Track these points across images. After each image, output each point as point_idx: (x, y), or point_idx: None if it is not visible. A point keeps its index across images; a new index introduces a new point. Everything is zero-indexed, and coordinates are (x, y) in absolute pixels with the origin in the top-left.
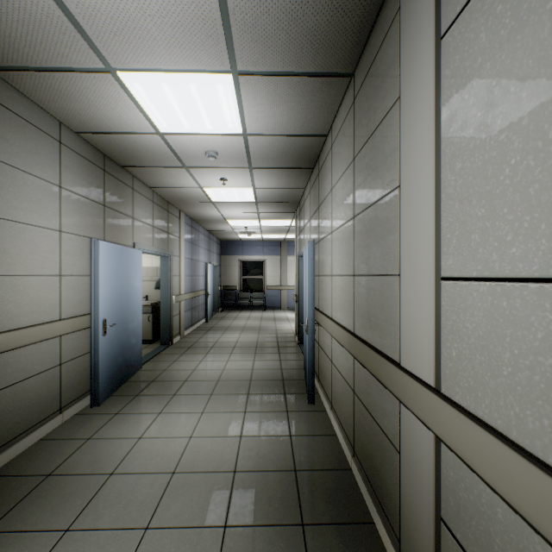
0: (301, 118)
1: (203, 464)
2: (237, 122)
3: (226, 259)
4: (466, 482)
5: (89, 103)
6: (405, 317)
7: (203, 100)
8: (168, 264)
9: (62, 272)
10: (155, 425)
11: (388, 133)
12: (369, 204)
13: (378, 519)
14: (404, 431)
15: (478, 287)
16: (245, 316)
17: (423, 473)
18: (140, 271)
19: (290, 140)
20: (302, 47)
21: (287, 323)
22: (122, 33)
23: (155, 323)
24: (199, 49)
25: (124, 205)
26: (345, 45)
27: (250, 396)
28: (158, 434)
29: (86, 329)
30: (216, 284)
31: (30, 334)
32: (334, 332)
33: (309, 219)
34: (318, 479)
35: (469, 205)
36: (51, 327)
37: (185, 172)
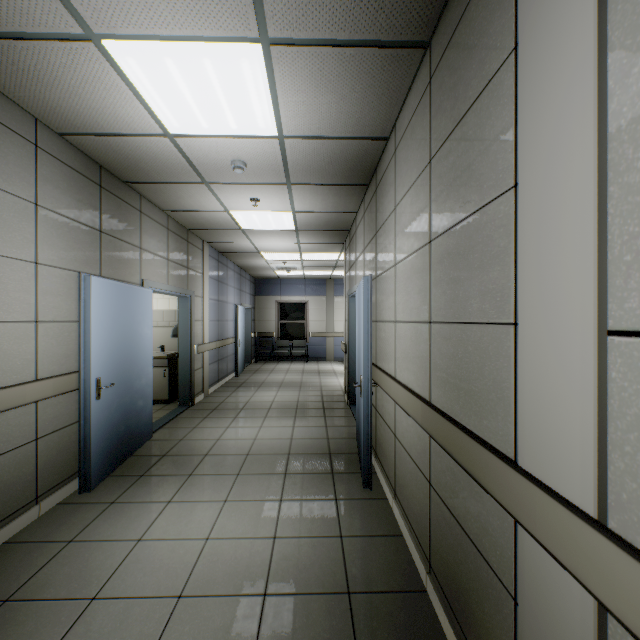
0: (355, 113)
1: (221, 582)
2: (270, 118)
3: (261, 300)
4: None
5: (70, 90)
6: (529, 392)
7: (223, 85)
8: (188, 306)
9: (39, 317)
10: (161, 520)
11: (492, 110)
12: (456, 221)
13: None
14: (528, 572)
15: None
16: (283, 368)
17: None
18: (149, 315)
19: (339, 144)
20: None
21: (334, 377)
22: None
23: (172, 379)
24: (213, 1)
25: (129, 232)
26: None
27: (288, 477)
28: (164, 534)
29: (75, 390)
30: (248, 330)
31: None
32: (399, 398)
33: (362, 250)
34: (381, 607)
35: None
36: (21, 390)
37: (205, 189)
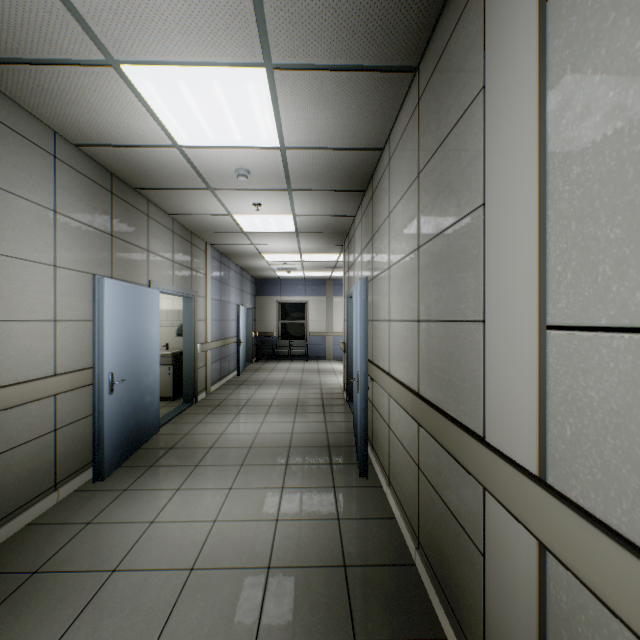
0: (351, 126)
1: (229, 557)
2: (273, 131)
3: (261, 300)
4: (588, 615)
5: (88, 107)
6: (493, 378)
7: (229, 103)
8: (192, 306)
9: (57, 316)
10: (172, 505)
11: (467, 136)
12: (440, 231)
13: (452, 636)
14: (492, 529)
15: (609, 341)
16: (284, 367)
17: (520, 590)
18: (156, 315)
19: (337, 154)
20: (354, 30)
21: (334, 375)
22: (124, 11)
23: (177, 377)
24: (223, 34)
25: (137, 235)
26: (408, 28)
27: (289, 467)
28: (174, 517)
29: (89, 385)
30: (249, 329)
31: (15, 393)
32: (392, 391)
33: (360, 252)
34: (374, 577)
35: (594, 224)
36: (42, 384)
37: (210, 195)
